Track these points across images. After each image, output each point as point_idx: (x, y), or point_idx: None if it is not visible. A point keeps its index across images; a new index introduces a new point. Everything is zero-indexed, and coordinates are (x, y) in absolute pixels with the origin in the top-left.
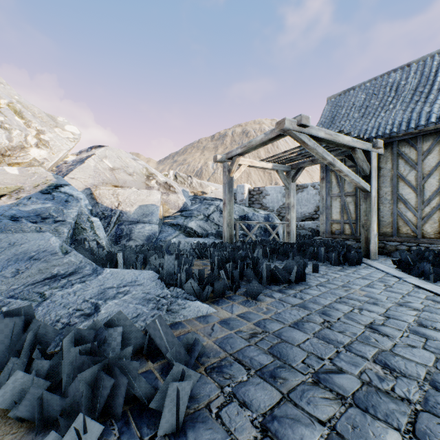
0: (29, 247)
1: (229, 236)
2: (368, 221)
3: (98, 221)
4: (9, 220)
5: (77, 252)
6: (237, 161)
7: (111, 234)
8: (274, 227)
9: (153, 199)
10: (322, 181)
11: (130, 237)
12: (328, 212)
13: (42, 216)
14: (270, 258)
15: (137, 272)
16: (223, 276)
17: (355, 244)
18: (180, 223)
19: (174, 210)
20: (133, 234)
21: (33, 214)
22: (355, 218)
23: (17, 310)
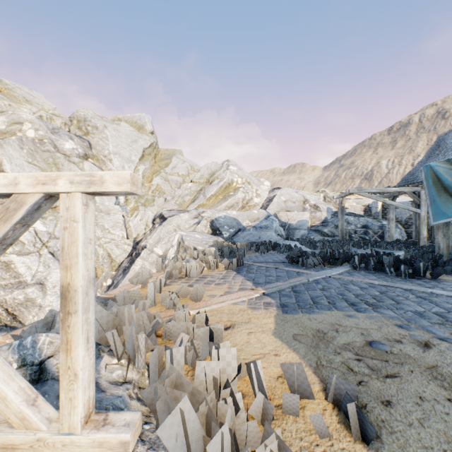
0: (269, 235)
1: (341, 236)
2: (419, 229)
3: (282, 228)
4: (260, 228)
5: (279, 236)
6: (344, 199)
7: (285, 234)
8: (383, 233)
9: (305, 217)
10: (414, 203)
11: (293, 236)
12: (416, 223)
13: (266, 227)
14: (352, 245)
15: (293, 242)
16: (319, 245)
17: (428, 244)
18: (319, 230)
19: (318, 222)
20: (294, 234)
21: (264, 226)
22: (430, 228)
23: (275, 242)
